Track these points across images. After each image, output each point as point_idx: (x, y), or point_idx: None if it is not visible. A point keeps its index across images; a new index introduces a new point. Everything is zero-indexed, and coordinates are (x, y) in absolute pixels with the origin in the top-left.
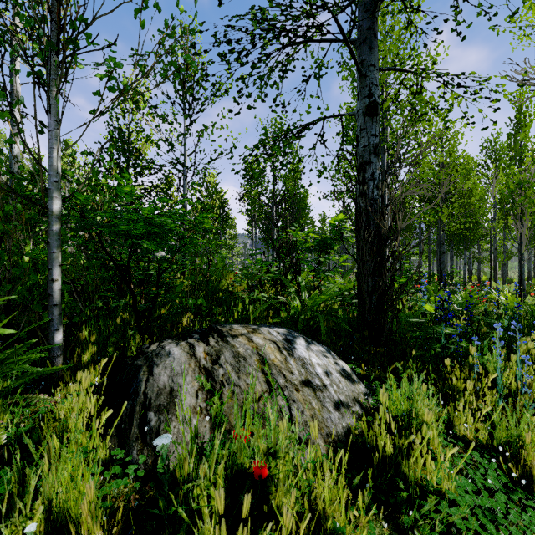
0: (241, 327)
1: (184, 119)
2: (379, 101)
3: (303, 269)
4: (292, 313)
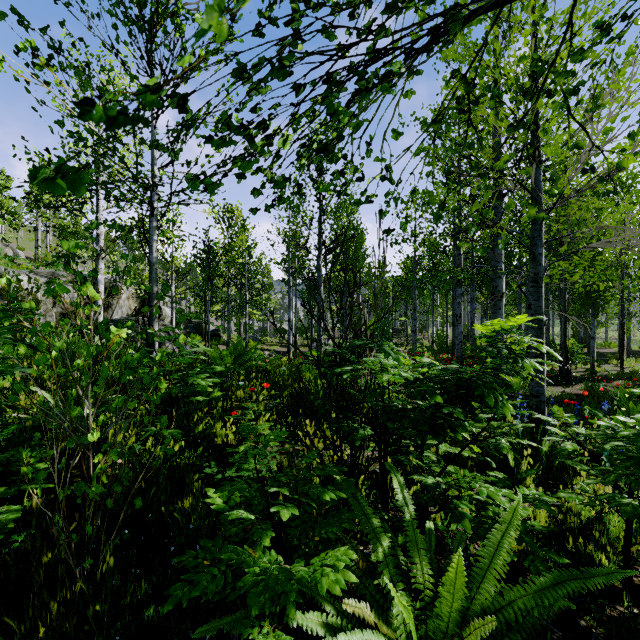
0: None
1: None
2: None
3: None
4: None
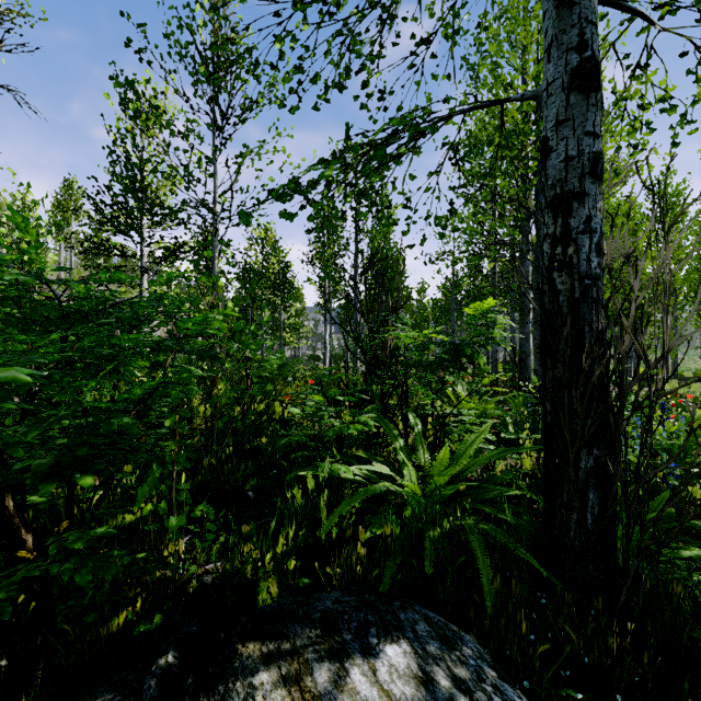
0: (280, 688)
1: (213, 136)
2: (598, 61)
3: (411, 390)
4: (408, 527)
